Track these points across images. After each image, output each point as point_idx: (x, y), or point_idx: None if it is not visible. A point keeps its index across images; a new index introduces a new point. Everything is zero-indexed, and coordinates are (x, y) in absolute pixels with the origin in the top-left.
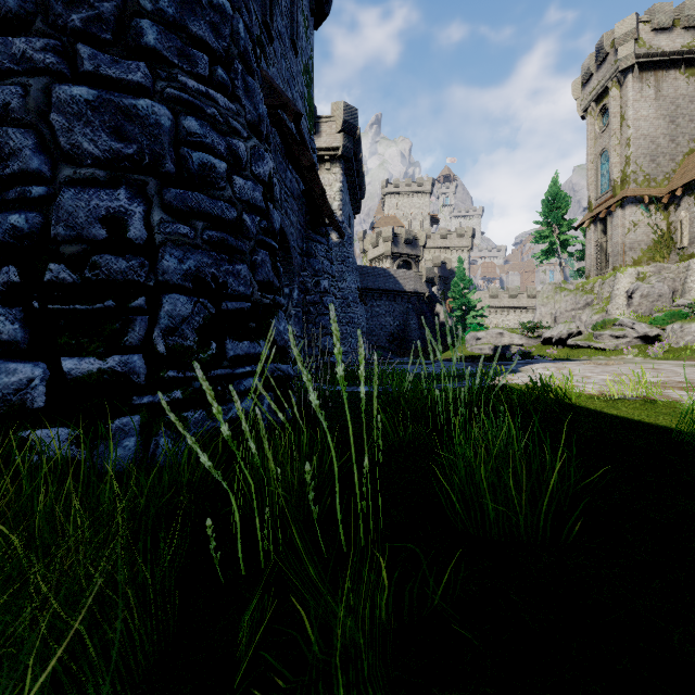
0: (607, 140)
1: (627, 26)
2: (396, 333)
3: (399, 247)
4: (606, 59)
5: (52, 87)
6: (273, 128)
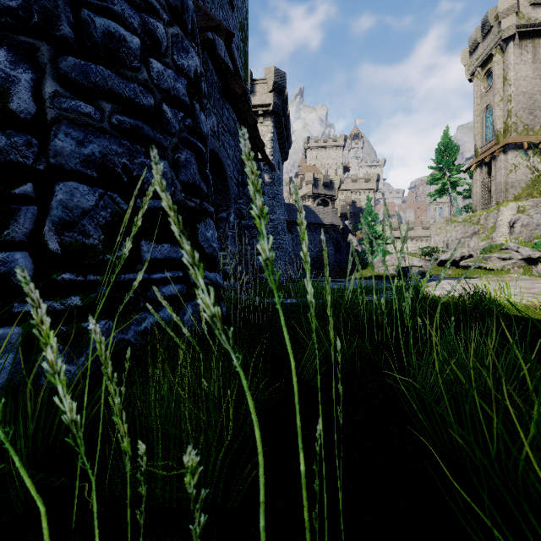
0: (491, 98)
1: (509, 2)
2: (316, 258)
3: (318, 188)
4: (490, 30)
5: None
6: (210, 66)
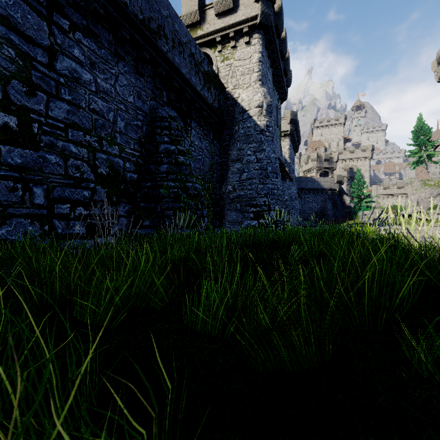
0: None
1: None
2: (319, 212)
3: (320, 163)
4: None
5: (258, 185)
6: None
